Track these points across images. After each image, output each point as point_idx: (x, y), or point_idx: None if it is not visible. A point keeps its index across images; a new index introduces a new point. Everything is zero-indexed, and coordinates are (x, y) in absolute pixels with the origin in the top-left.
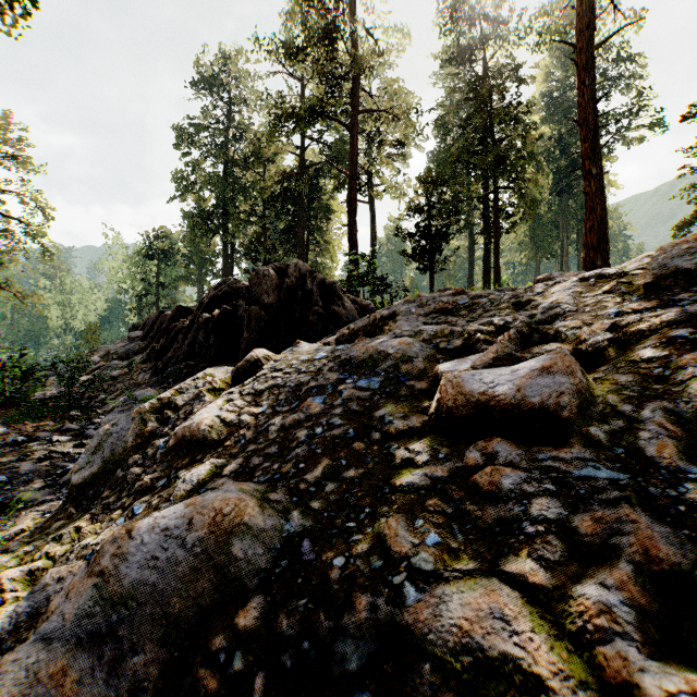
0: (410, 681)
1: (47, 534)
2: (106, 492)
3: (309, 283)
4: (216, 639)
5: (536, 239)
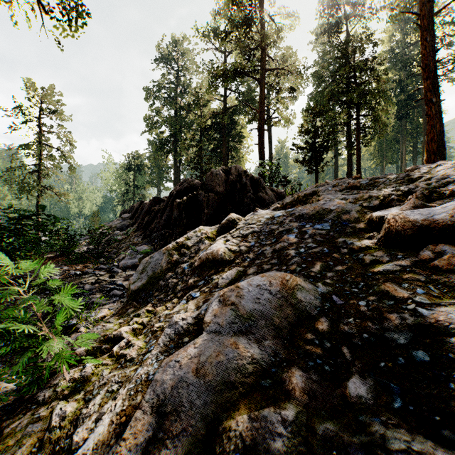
0: (444, 345)
1: (127, 314)
2: (156, 293)
3: (244, 179)
4: (307, 335)
5: (382, 150)
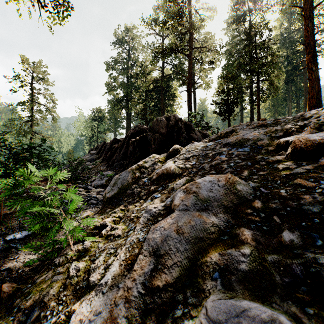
0: None
1: (106, 212)
2: (125, 198)
3: (179, 124)
4: (247, 210)
5: (274, 106)
